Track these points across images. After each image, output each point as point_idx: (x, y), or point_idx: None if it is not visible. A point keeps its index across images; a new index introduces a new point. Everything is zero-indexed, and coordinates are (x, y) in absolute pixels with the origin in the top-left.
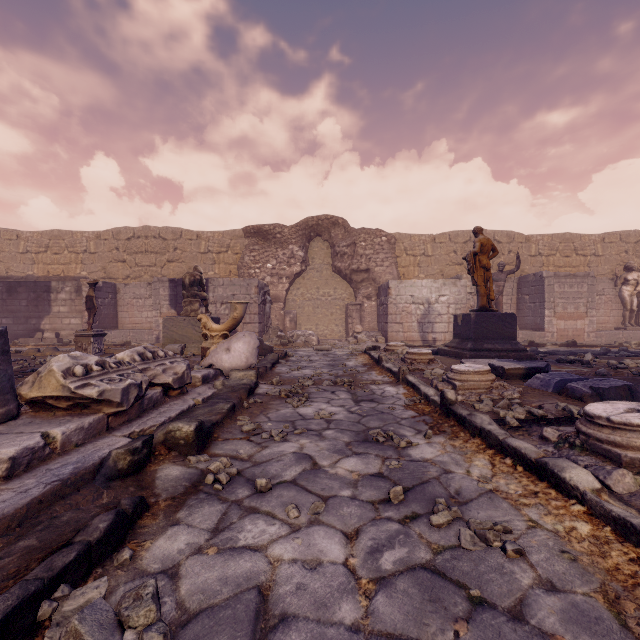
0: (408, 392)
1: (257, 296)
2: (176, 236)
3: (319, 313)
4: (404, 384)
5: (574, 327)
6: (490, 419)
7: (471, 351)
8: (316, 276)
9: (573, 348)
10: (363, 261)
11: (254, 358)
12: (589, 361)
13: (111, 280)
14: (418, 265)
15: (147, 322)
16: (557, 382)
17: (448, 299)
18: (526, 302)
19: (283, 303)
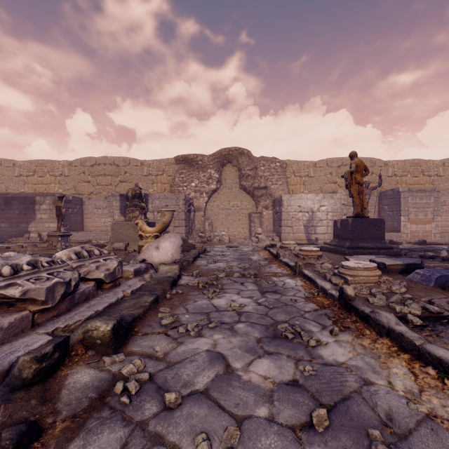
0: (305, 284)
1: (184, 206)
2: (126, 163)
3: (230, 219)
4: (300, 277)
5: (423, 229)
6: (396, 318)
7: (349, 248)
8: (228, 192)
9: (424, 246)
10: (262, 181)
11: (178, 254)
12: (448, 257)
13: (79, 195)
14: (303, 183)
15: (104, 226)
16: (437, 278)
17: (327, 208)
18: (386, 211)
19: (203, 212)
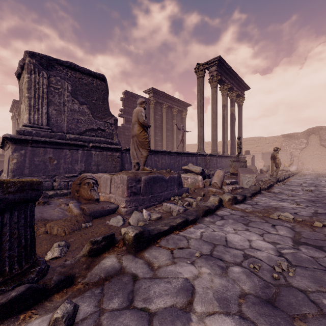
0: None
1: (289, 156)
2: (258, 139)
3: (313, 160)
4: None
5: None
6: None
7: None
8: (312, 147)
9: None
10: None
11: (297, 169)
12: None
13: None
14: None
15: None
16: None
17: None
18: None
19: (297, 157)
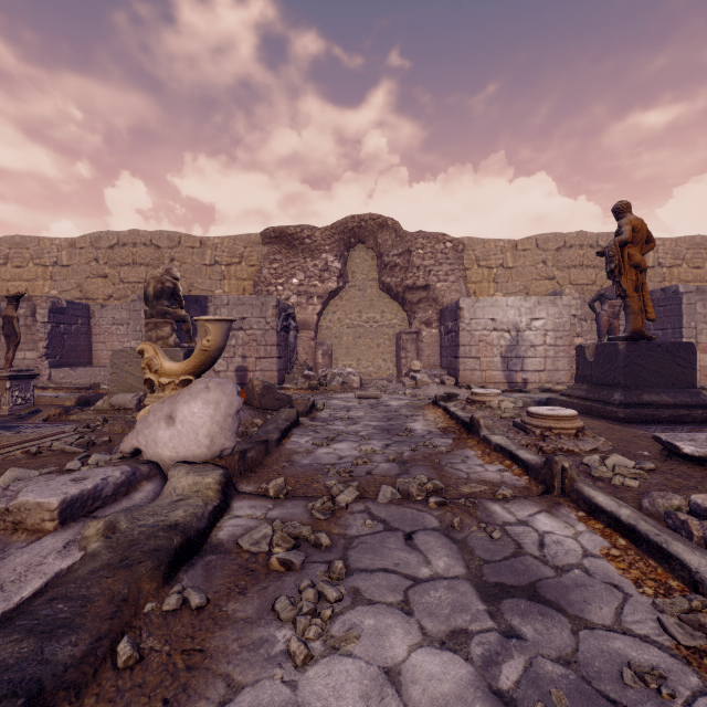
0: (619, 551)
1: (275, 320)
2: (173, 243)
3: (361, 344)
4: (574, 506)
5: None
6: None
7: (622, 406)
8: (357, 296)
9: None
10: (421, 275)
11: (229, 436)
12: None
13: (89, 301)
14: (494, 280)
15: None
16: None
17: (544, 324)
18: (649, 329)
19: (314, 331)
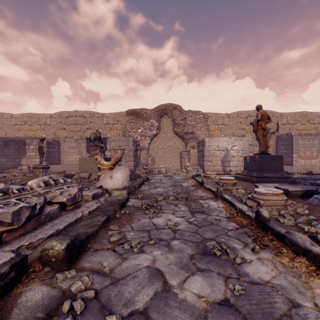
0: (226, 206)
1: (133, 146)
2: (91, 115)
3: (166, 156)
4: (221, 200)
5: (310, 163)
6: (310, 239)
7: (256, 177)
8: (164, 136)
9: (311, 175)
10: (190, 128)
11: (127, 182)
12: None
13: (58, 139)
14: (220, 130)
15: (75, 160)
16: None
17: (238, 148)
18: (281, 149)
19: (147, 150)
